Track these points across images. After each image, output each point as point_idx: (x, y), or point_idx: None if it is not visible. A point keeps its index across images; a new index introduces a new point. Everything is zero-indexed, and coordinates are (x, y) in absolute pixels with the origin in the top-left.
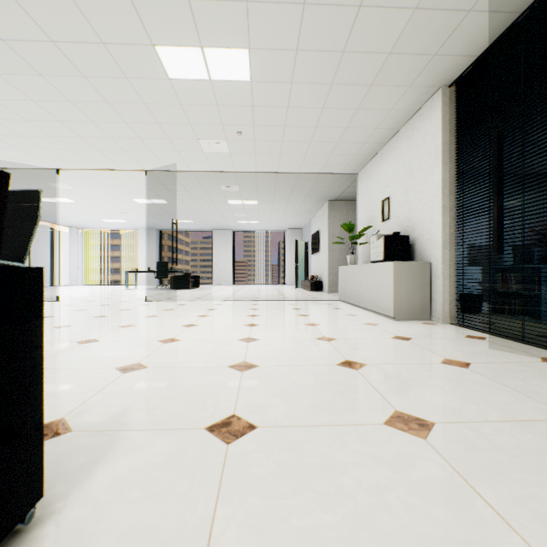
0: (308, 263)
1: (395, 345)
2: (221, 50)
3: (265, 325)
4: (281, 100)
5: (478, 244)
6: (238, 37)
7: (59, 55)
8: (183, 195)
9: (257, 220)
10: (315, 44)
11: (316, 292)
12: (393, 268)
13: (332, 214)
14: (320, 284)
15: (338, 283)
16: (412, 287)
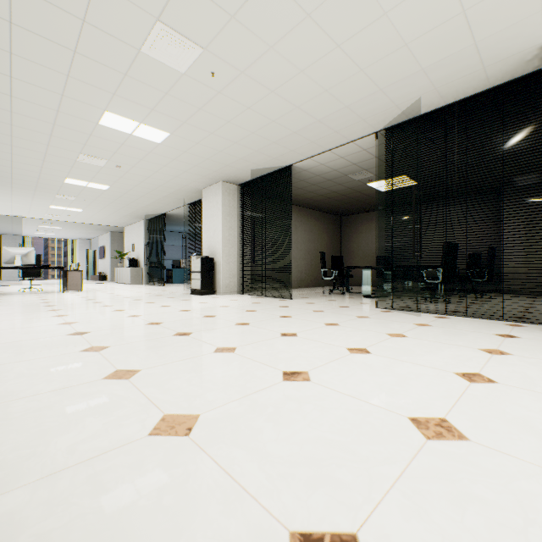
0: (97, 264)
1: (125, 286)
2: (74, 209)
3: (87, 286)
4: (91, 214)
5: (177, 260)
6: (81, 209)
7: (9, 201)
8: (5, 221)
9: (55, 233)
10: (105, 212)
11: (103, 281)
12: (131, 269)
13: (113, 239)
14: (106, 277)
15: (115, 275)
16: (137, 275)
